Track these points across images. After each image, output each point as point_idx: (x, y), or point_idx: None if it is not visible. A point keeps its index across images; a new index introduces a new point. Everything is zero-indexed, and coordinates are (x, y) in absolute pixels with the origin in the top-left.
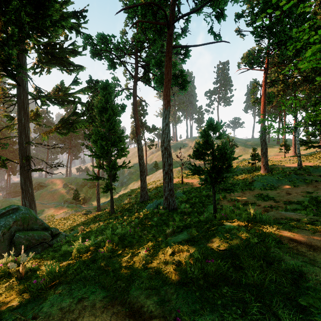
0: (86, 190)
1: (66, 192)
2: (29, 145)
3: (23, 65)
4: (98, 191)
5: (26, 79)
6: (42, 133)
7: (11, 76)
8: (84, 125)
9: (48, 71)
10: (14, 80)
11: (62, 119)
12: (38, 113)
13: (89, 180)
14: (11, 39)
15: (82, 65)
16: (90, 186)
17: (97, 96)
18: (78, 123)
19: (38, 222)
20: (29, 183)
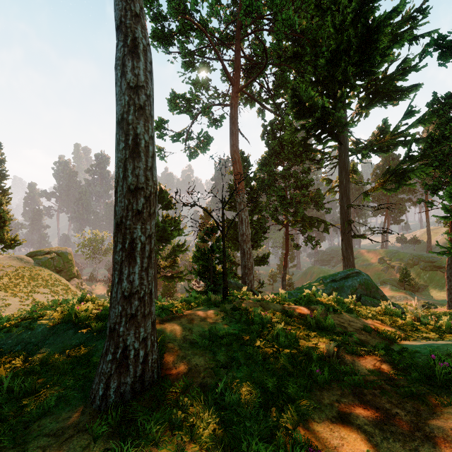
0: (416, 272)
1: (383, 270)
2: (350, 208)
3: (344, 122)
4: (449, 275)
5: (349, 136)
6: (364, 193)
7: (334, 138)
8: (424, 173)
9: (366, 115)
10: (336, 141)
11: (387, 170)
12: (355, 169)
13: (440, 254)
14: (339, 102)
15: (416, 84)
16: (423, 267)
17: (449, 120)
18: (413, 171)
19: (379, 293)
20: (350, 251)
